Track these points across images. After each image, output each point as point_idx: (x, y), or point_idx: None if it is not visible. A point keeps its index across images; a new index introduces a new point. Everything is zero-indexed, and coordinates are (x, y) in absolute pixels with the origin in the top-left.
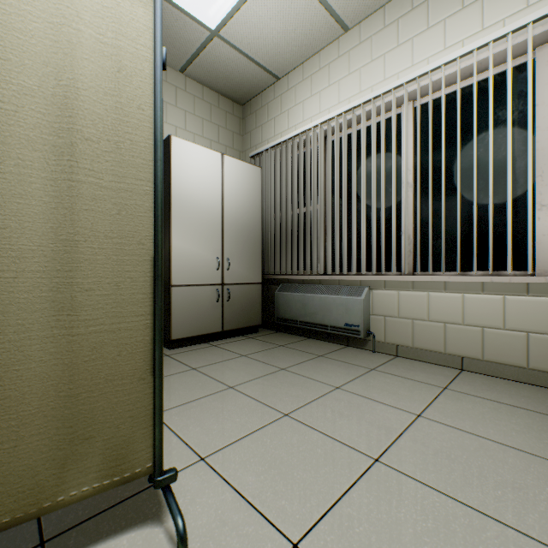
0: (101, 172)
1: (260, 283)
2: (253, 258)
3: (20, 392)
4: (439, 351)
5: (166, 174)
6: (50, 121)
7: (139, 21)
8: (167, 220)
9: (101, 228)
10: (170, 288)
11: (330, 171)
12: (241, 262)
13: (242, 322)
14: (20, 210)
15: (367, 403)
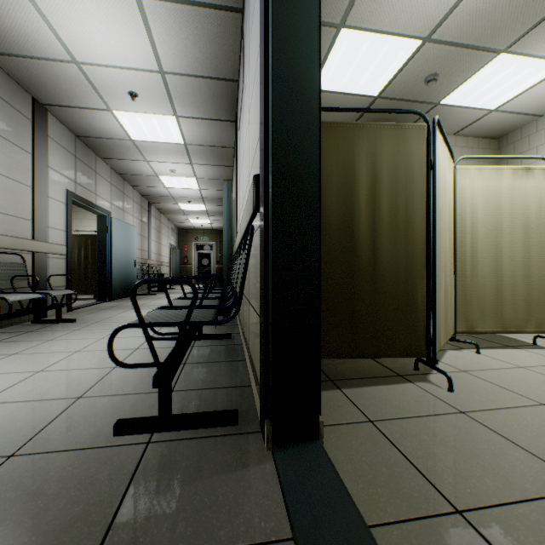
0: (534, 237)
1: None
2: None
3: (517, 298)
4: None
5: None
6: (521, 225)
7: (544, 186)
8: None
9: (534, 254)
10: None
11: None
12: None
13: None
14: (516, 251)
15: None
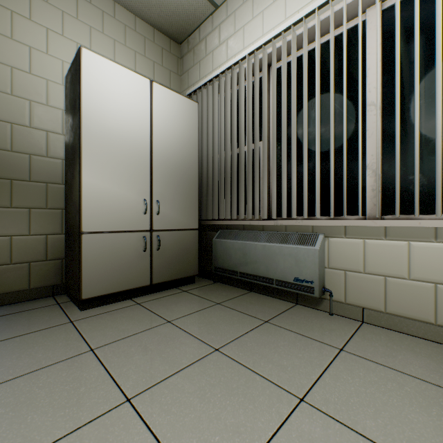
0: None
1: (197, 229)
2: (188, 201)
3: None
4: (427, 320)
5: (77, 96)
6: None
7: None
8: (77, 152)
9: None
10: (80, 235)
11: (275, 99)
12: (173, 205)
13: (176, 273)
14: None
15: None
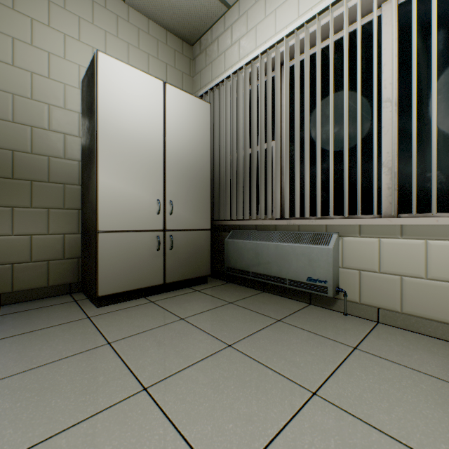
0: None
1: (209, 230)
2: (200, 201)
3: None
4: (445, 321)
5: (93, 99)
6: None
7: None
8: (94, 153)
9: None
10: (96, 234)
11: (287, 98)
12: (186, 206)
13: (188, 272)
14: None
15: (380, 448)
